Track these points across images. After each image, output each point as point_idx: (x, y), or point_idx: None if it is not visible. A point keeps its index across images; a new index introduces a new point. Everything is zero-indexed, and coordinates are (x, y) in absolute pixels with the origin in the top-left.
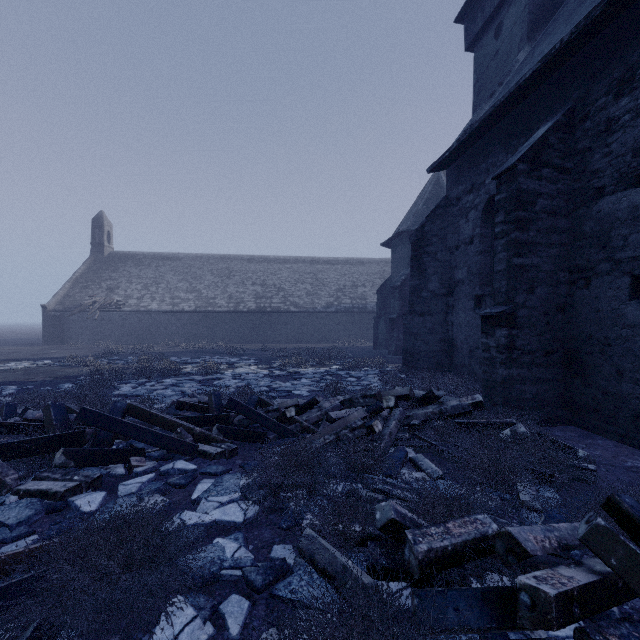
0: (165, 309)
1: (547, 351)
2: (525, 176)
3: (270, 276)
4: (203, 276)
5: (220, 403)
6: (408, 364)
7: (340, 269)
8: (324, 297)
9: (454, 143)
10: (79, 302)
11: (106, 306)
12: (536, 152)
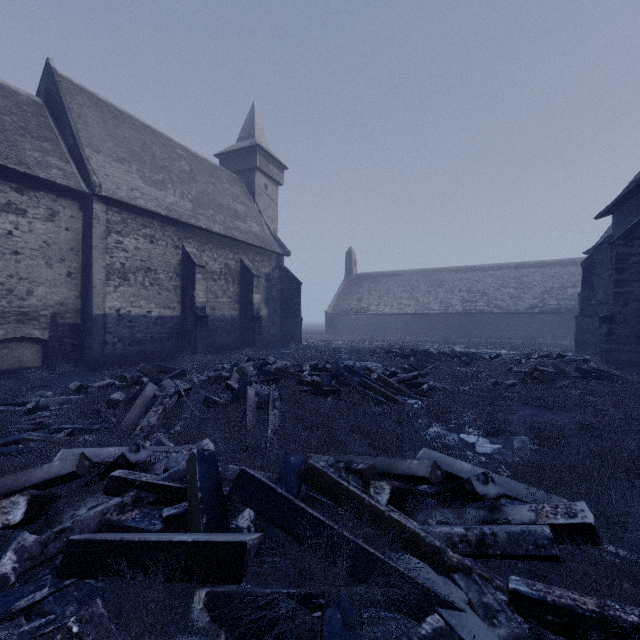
0: (394, 312)
1: (638, 336)
2: (621, 246)
3: (474, 283)
4: (419, 287)
5: (455, 353)
6: (579, 350)
7: (547, 272)
8: (528, 299)
9: (605, 208)
10: (342, 309)
11: (358, 311)
12: (629, 233)
